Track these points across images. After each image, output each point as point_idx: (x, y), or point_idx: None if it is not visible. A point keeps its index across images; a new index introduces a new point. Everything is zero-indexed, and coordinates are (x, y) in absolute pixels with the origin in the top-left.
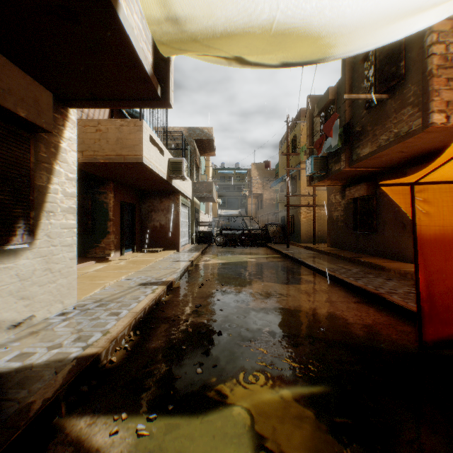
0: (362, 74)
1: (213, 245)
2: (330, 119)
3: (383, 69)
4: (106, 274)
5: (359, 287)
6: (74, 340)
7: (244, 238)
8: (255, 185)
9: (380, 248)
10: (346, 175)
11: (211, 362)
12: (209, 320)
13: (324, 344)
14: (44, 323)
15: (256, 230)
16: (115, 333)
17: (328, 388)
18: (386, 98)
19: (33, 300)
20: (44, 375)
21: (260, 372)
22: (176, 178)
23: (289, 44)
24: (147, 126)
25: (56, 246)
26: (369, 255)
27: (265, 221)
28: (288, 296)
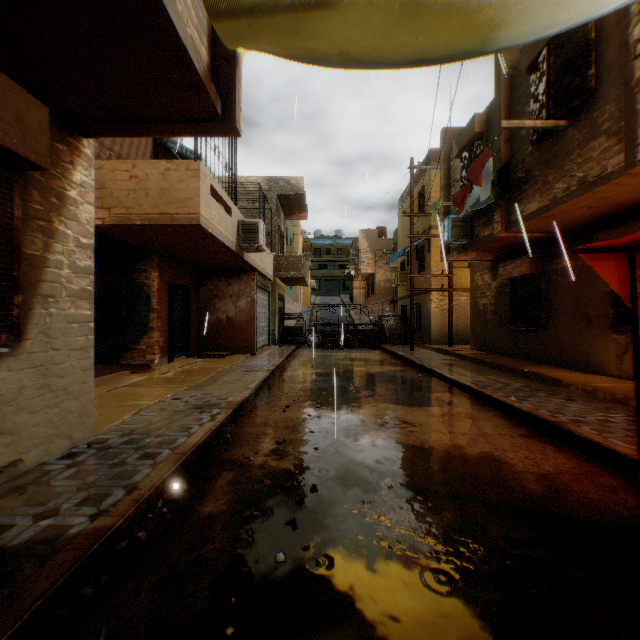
0: (525, 92)
1: (304, 347)
2: (478, 159)
3: (561, 81)
4: (144, 391)
5: (526, 412)
6: (80, 501)
7: (349, 336)
8: (363, 260)
9: (551, 352)
10: (500, 244)
11: (300, 540)
12: (297, 465)
13: (482, 508)
14: (37, 472)
15: (366, 325)
16: (146, 490)
17: (497, 593)
18: (564, 126)
19: (20, 435)
20: (18, 569)
21: (381, 560)
22: (250, 249)
23: (427, 20)
24: (206, 170)
25: (60, 350)
26: (535, 363)
27: (379, 312)
28: (418, 425)
